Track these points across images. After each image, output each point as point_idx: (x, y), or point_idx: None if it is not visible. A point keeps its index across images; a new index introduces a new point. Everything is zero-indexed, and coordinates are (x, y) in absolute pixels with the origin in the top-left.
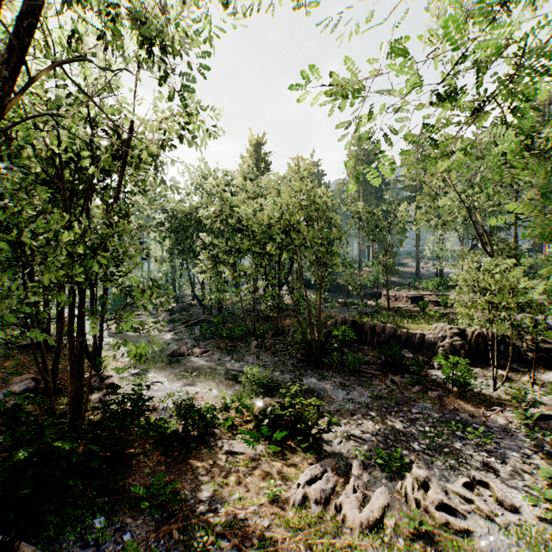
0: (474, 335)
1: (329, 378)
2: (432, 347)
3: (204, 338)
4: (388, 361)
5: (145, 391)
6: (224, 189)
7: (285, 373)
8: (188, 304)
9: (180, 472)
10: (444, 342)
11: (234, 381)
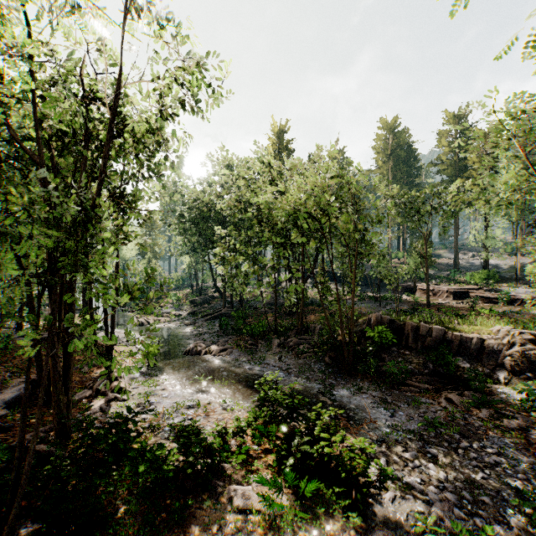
0: None
1: (365, 390)
2: (495, 355)
3: (224, 333)
4: (438, 372)
5: (153, 397)
6: (245, 176)
7: (312, 381)
8: (210, 296)
9: None
10: (512, 351)
11: (252, 389)
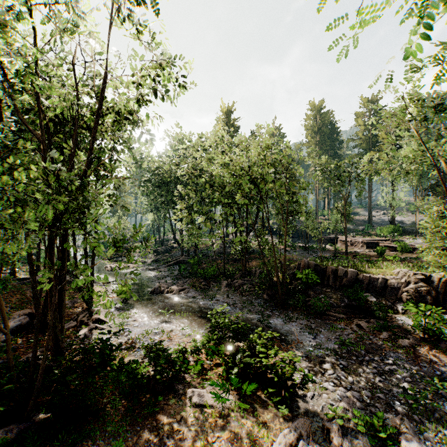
0: (441, 281)
1: (294, 319)
2: (395, 291)
3: (182, 277)
4: (351, 305)
5: (126, 326)
6: (199, 149)
7: (253, 313)
8: (170, 246)
9: (144, 430)
10: (408, 288)
11: (205, 320)
